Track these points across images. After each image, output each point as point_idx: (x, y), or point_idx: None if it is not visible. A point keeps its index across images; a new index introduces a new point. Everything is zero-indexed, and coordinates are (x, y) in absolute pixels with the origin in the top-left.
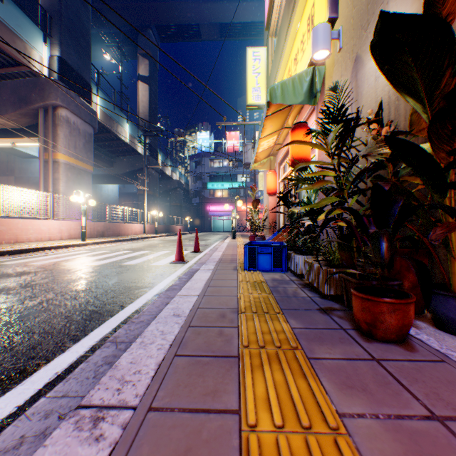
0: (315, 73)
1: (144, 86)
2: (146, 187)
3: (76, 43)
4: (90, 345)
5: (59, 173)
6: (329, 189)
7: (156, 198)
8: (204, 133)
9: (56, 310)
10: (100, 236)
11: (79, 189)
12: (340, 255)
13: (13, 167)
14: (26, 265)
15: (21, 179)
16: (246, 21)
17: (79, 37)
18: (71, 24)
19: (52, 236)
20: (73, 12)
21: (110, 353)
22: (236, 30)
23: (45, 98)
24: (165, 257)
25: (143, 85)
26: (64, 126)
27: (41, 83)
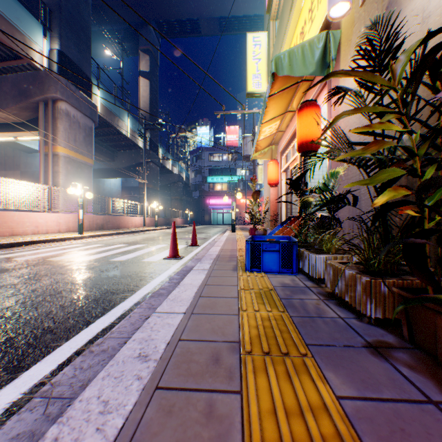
0: (328, 39)
1: (145, 81)
2: (146, 180)
3: (76, 37)
4: (9, 402)
5: (59, 166)
6: (384, 158)
7: (156, 191)
8: (204, 128)
9: (1, 327)
10: (99, 229)
11: (79, 182)
12: (407, 263)
13: (18, 161)
14: (9, 260)
15: (26, 173)
16: (246, 15)
17: (79, 31)
18: (71, 18)
19: (49, 229)
20: (72, 6)
21: (27, 428)
22: (236, 25)
23: (45, 91)
24: (160, 252)
25: (144, 80)
26: (64, 119)
27: (41, 76)
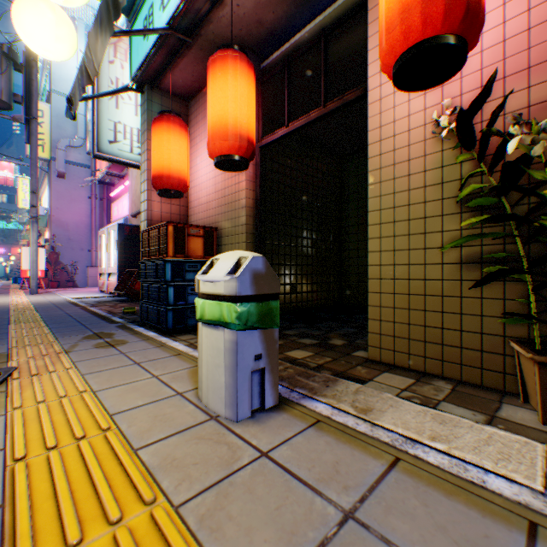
0: None
1: None
2: None
3: None
4: None
5: None
6: None
7: None
8: None
9: None
10: None
11: None
12: None
13: None
14: None
15: None
16: None
17: None
18: None
19: None
20: None
21: None
22: None
23: None
24: None
25: None
26: None
27: None
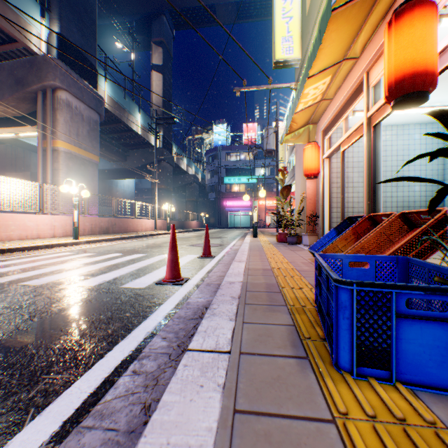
0: None
1: (158, 76)
2: (157, 180)
3: (79, 20)
4: None
5: (58, 163)
6: None
7: (170, 193)
8: (221, 126)
9: None
10: (103, 233)
11: (82, 181)
12: None
13: (29, 162)
14: None
15: (36, 174)
16: None
17: (82, 13)
18: None
19: (41, 233)
20: None
21: None
22: (255, 10)
23: (43, 79)
24: (157, 267)
25: (157, 74)
26: (64, 110)
27: (38, 62)
